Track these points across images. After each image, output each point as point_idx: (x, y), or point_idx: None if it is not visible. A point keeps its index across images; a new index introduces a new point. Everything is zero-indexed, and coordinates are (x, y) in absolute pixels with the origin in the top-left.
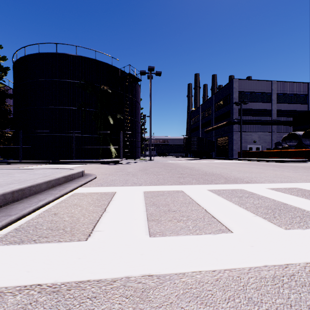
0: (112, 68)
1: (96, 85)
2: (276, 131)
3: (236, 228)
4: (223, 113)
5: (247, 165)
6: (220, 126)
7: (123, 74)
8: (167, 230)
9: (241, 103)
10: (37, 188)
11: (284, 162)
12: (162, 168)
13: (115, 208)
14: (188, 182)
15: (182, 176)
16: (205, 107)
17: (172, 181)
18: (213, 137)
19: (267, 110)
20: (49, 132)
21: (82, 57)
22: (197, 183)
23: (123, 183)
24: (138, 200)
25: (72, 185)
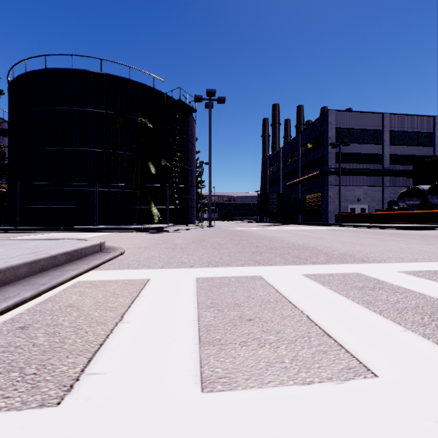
0: (154, 92)
1: (131, 117)
2: (389, 186)
3: (381, 364)
4: (314, 159)
5: (352, 233)
6: (309, 177)
7: (170, 101)
8: (240, 371)
9: (340, 144)
10: (8, 275)
11: (404, 229)
12: (226, 238)
13: (141, 313)
14: (269, 261)
15: (259, 250)
16: (288, 150)
17: (243, 260)
18: (299, 194)
19: (376, 154)
20: (60, 185)
21: (109, 76)
22: (284, 262)
23: (164, 262)
24: (186, 296)
25: (77, 268)
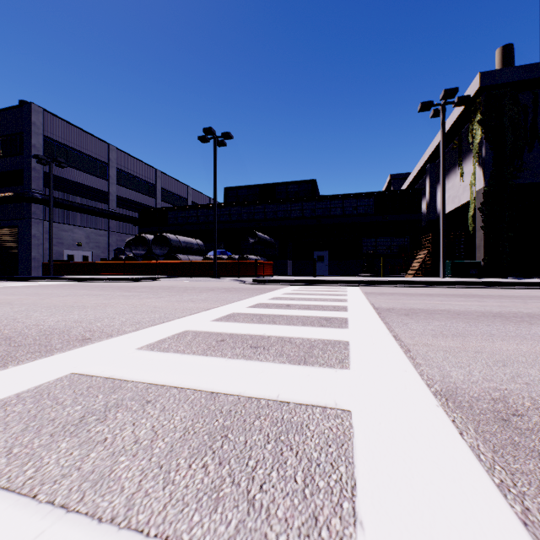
0: None
1: None
2: (117, 231)
3: None
4: (4, 172)
5: (69, 290)
6: None
7: None
8: None
9: (53, 162)
10: None
11: (132, 281)
12: None
13: None
14: None
15: None
16: None
17: None
18: None
19: (102, 191)
20: None
21: None
22: None
23: None
24: None
25: None
